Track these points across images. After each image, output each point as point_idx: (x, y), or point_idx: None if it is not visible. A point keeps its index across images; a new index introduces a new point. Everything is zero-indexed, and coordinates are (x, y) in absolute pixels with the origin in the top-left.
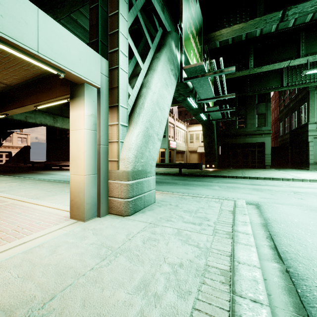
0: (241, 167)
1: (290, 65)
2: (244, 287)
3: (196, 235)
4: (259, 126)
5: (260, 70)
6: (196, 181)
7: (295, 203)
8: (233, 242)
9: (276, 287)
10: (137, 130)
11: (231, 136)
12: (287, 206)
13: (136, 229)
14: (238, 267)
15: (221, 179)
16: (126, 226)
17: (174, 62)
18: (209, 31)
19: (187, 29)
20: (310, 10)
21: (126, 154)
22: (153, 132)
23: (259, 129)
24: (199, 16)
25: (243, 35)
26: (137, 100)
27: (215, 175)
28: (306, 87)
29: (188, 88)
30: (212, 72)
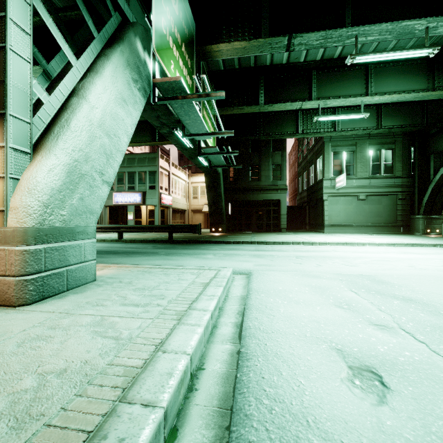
0: (255, 230)
1: (302, 107)
2: (146, 386)
3: (128, 321)
4: (274, 179)
5: (272, 108)
6: (188, 248)
7: (291, 268)
8: (176, 325)
9: (212, 376)
10: (50, 160)
11: (243, 191)
12: (280, 272)
13: (23, 325)
14: (158, 359)
15: (222, 245)
16: (7, 323)
17: (140, 70)
18: (204, 43)
19: (163, 28)
20: (316, 44)
21: (21, 200)
22: (92, 169)
23: (274, 183)
24: (189, 17)
25: (252, 61)
26: (59, 114)
27: (216, 241)
28: (321, 138)
29: (174, 117)
30: (197, 95)
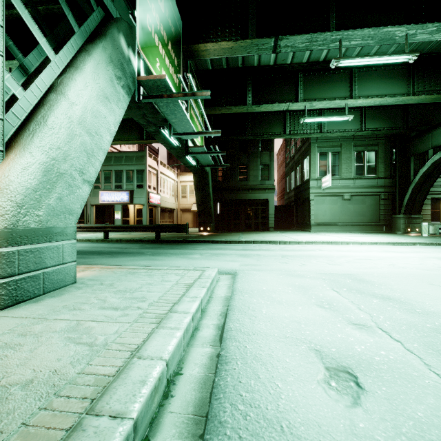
0: (244, 229)
1: (289, 108)
2: (117, 396)
3: (105, 326)
4: (262, 179)
5: (259, 109)
6: (175, 248)
7: (276, 268)
8: (155, 329)
9: (190, 381)
10: (25, 159)
11: (231, 190)
12: (265, 272)
13: None
14: (132, 366)
15: (210, 245)
16: None
17: (124, 67)
18: (192, 42)
19: (148, 25)
20: (302, 46)
21: None
22: (72, 168)
23: (262, 182)
24: (175, 15)
25: (240, 61)
26: (36, 110)
27: (204, 240)
28: (308, 139)
29: (160, 115)
30: (182, 94)
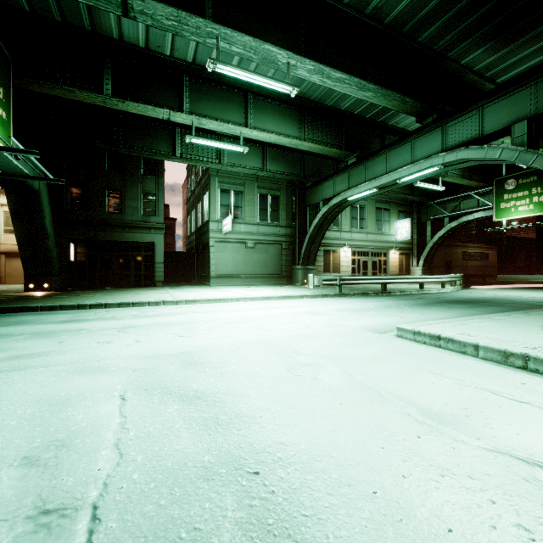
0: (118, 285)
1: (171, 119)
2: None
3: None
4: (146, 213)
5: (126, 106)
6: None
7: (73, 357)
8: None
9: None
10: None
11: (95, 225)
12: (31, 372)
13: None
14: None
15: (5, 317)
16: None
17: None
18: None
19: None
20: (168, 24)
21: None
22: None
23: (146, 218)
24: None
25: (86, 19)
26: None
27: (4, 308)
28: (208, 169)
29: None
30: None
